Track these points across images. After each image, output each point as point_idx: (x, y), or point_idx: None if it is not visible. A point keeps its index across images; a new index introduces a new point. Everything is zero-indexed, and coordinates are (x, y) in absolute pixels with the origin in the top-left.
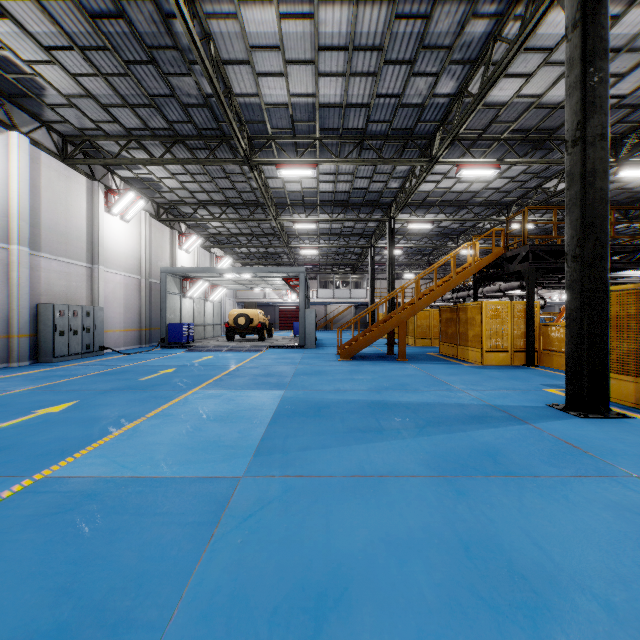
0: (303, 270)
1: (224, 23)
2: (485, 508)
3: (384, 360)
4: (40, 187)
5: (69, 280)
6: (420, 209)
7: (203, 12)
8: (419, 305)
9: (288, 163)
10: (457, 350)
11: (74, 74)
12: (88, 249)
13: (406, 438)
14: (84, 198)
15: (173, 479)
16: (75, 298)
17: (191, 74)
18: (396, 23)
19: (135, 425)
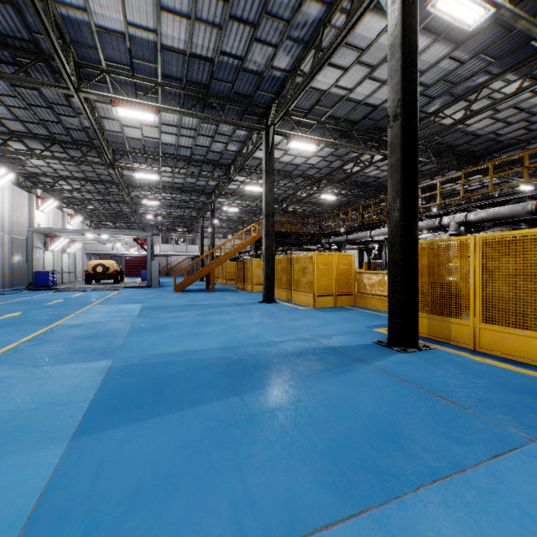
0: (150, 234)
1: (105, 104)
2: (208, 317)
3: (202, 291)
4: None
5: None
6: (231, 197)
7: (93, 99)
8: (222, 260)
9: (141, 169)
10: (244, 285)
11: None
12: None
13: (195, 310)
14: None
15: (110, 321)
16: None
17: (77, 117)
18: (202, 123)
19: (75, 315)
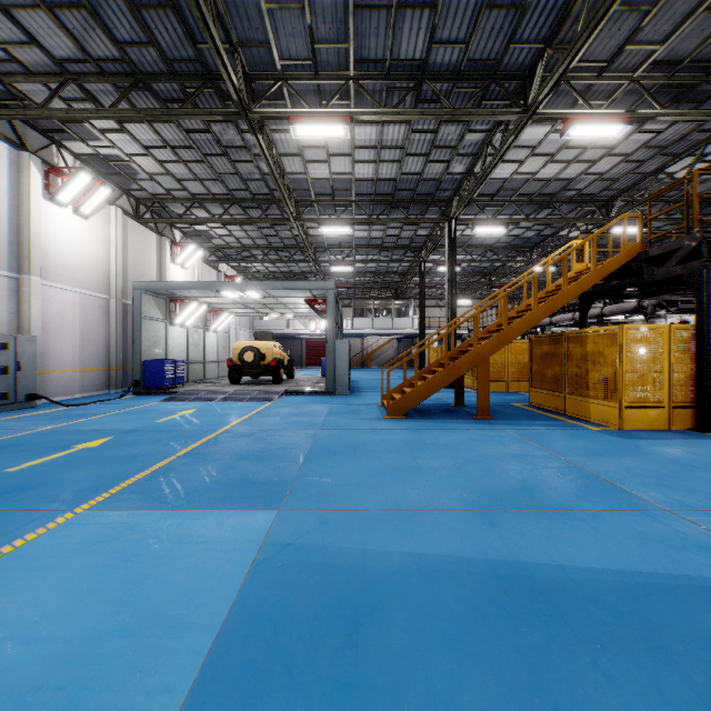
0: (332, 286)
1: None
2: None
3: (455, 418)
4: None
5: None
6: (488, 208)
7: None
8: (510, 332)
9: (307, 115)
10: (565, 401)
11: None
12: (13, 251)
13: None
14: (5, 174)
15: None
16: None
17: None
18: None
19: None
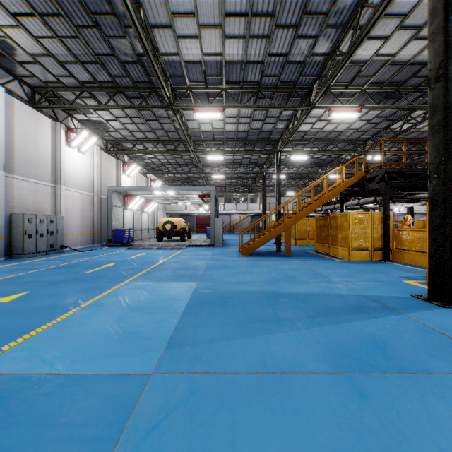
0: (213, 189)
1: None
2: (392, 416)
3: (274, 256)
4: (14, 125)
5: (37, 196)
6: (299, 144)
7: None
8: (300, 215)
9: (202, 108)
10: (329, 248)
11: (36, 37)
12: (52, 173)
13: (300, 329)
14: (49, 135)
15: (86, 377)
16: (42, 209)
17: (126, 36)
18: None
19: (68, 315)
